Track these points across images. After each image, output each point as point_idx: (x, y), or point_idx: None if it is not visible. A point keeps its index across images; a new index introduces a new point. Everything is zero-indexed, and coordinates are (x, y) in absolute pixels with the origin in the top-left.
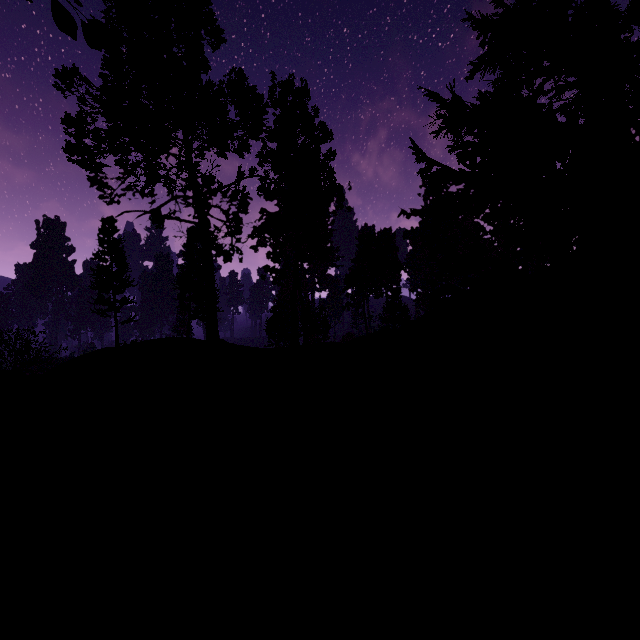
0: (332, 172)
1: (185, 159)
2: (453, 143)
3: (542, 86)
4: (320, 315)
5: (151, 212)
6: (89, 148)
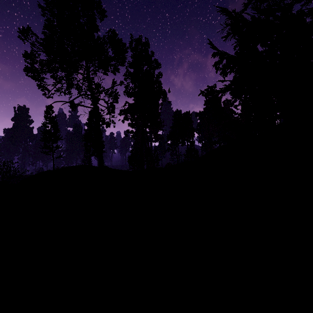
0: (160, 83)
1: (86, 75)
2: (236, 45)
3: (300, 0)
4: (154, 154)
5: (69, 102)
6: (37, 69)
